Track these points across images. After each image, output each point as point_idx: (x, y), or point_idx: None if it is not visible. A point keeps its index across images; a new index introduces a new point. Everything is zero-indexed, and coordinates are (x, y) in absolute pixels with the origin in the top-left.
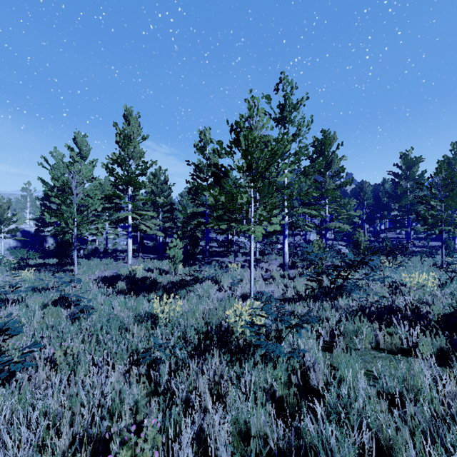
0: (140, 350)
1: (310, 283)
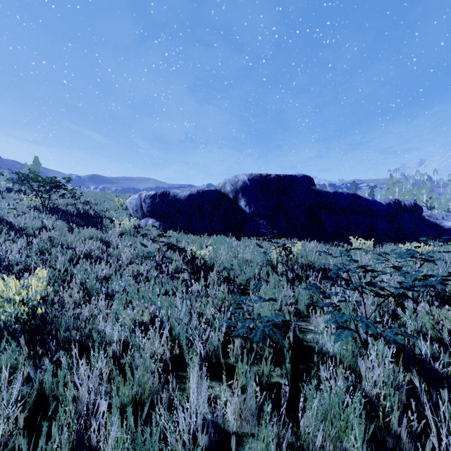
0: (61, 268)
1: None
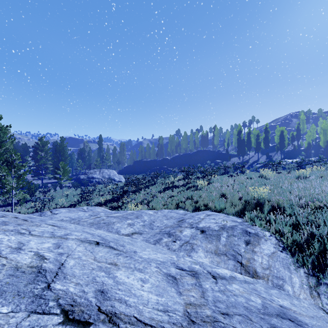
0: None
1: (25, 209)
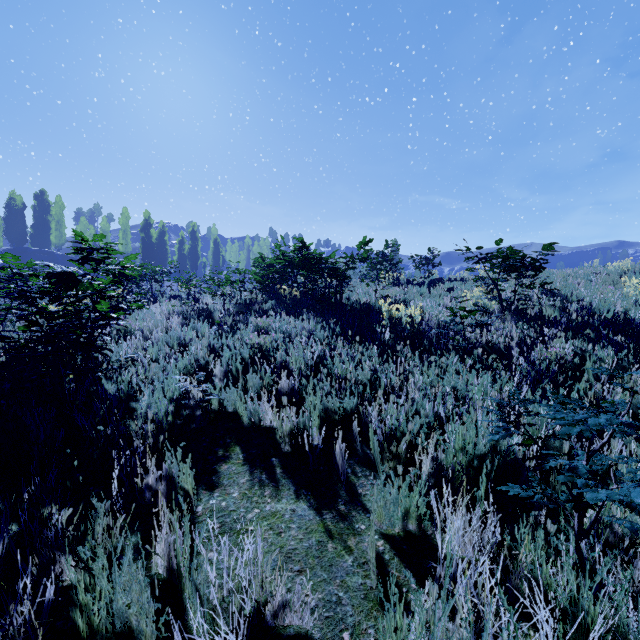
0: None
1: None
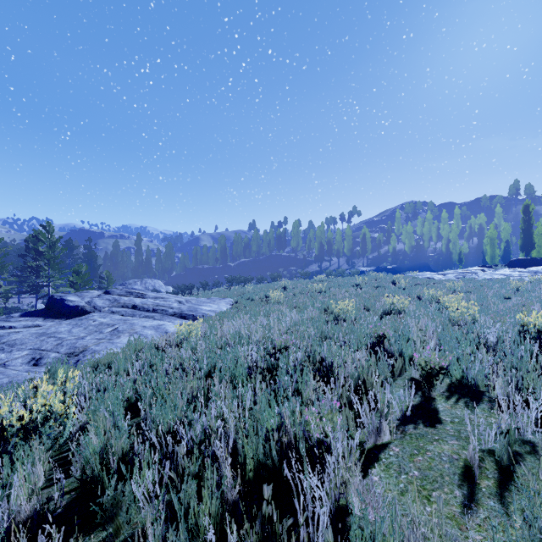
0: None
1: None
